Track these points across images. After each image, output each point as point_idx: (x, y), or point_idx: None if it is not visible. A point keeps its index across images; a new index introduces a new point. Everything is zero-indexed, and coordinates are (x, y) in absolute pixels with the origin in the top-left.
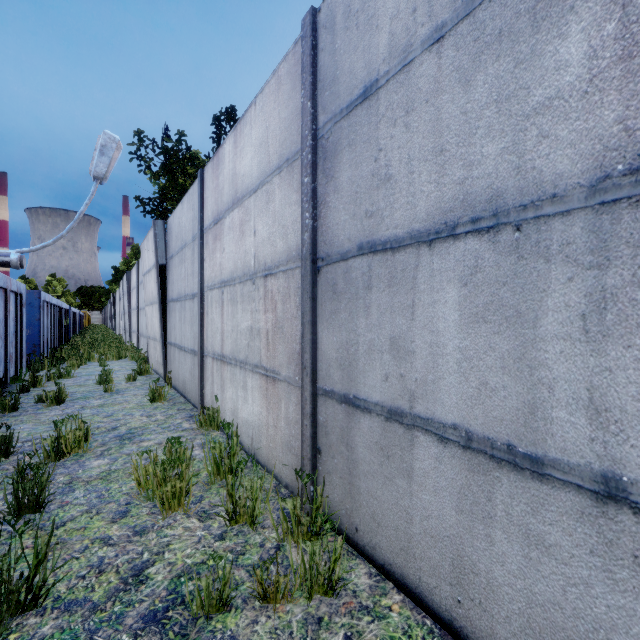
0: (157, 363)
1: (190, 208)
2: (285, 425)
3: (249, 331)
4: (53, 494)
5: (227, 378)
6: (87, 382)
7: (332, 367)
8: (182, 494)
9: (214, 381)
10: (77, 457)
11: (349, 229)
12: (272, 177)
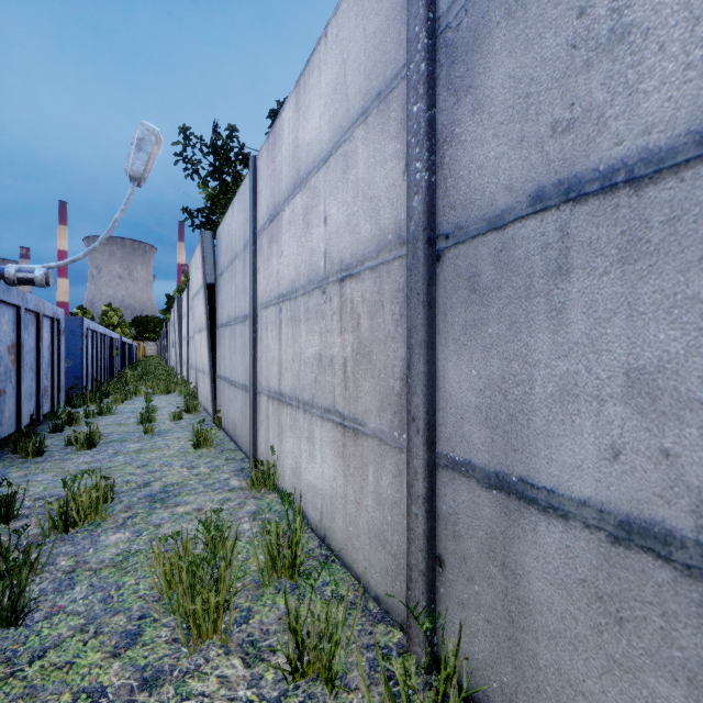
0: (206, 399)
1: (241, 209)
2: (374, 504)
3: (317, 360)
4: (45, 591)
5: (286, 424)
6: (128, 420)
7: (468, 421)
8: (218, 614)
9: (269, 426)
10: (92, 527)
11: (509, 169)
12: (352, 130)
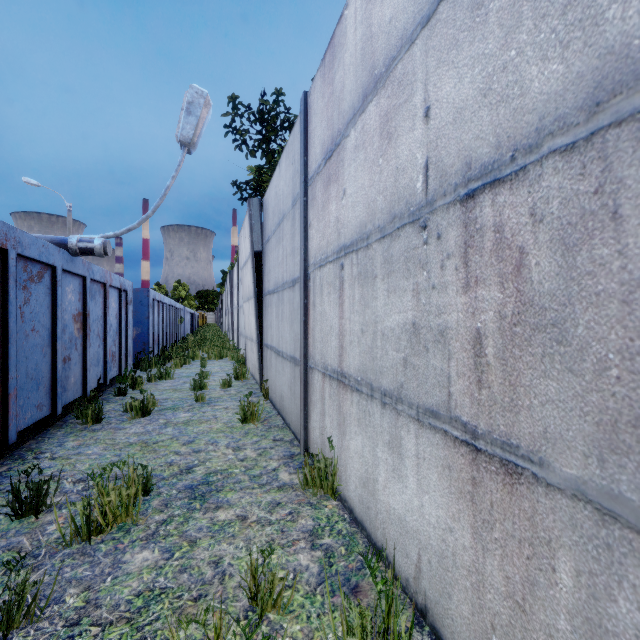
0: (253, 367)
1: (289, 163)
2: None
3: (408, 333)
4: None
5: (351, 415)
6: (183, 386)
7: None
8: None
9: (325, 411)
10: (120, 534)
11: None
12: None
